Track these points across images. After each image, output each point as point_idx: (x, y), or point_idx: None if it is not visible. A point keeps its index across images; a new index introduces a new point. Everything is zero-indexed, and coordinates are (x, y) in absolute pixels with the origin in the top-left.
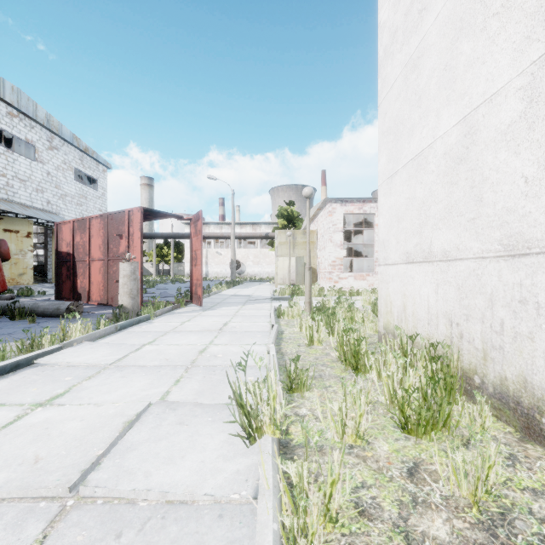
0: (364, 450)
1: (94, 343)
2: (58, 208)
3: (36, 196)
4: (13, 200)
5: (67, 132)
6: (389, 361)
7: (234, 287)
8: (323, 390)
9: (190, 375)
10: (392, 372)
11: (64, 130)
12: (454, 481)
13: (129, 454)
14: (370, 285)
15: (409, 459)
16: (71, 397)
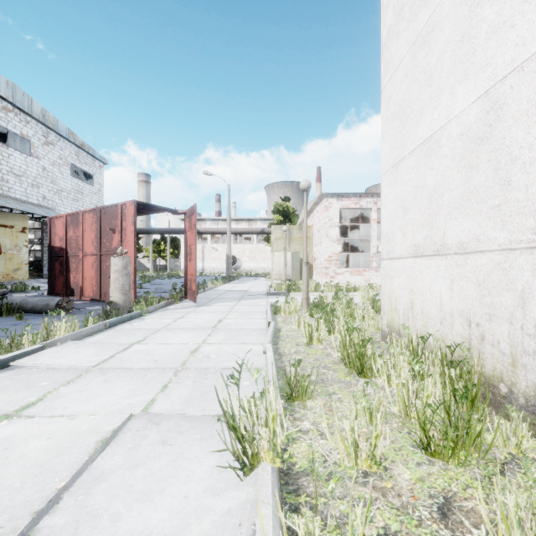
0: (381, 479)
1: (80, 342)
2: (54, 203)
3: (31, 191)
4: (8, 195)
5: (63, 127)
6: (399, 365)
7: (230, 282)
8: (326, 398)
9: (179, 379)
10: (407, 380)
11: (60, 126)
12: (504, 530)
13: (97, 487)
14: (366, 281)
15: (437, 492)
16: (43, 406)
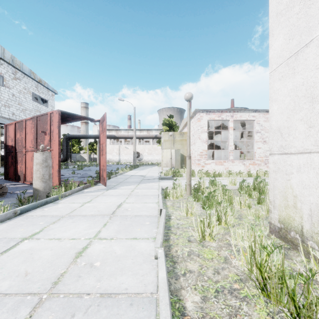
0: None
1: None
2: (20, 118)
3: (4, 109)
4: None
5: (26, 69)
6: None
7: (135, 169)
8: None
9: None
10: None
11: (24, 67)
12: None
13: None
14: (225, 168)
15: None
16: None
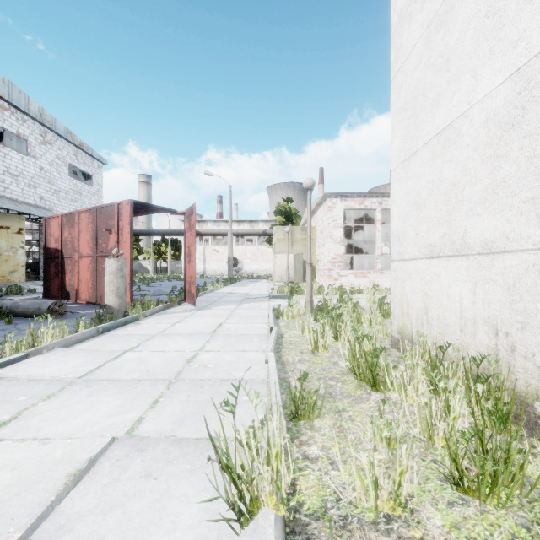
0: (407, 526)
1: (68, 350)
2: (51, 204)
3: (28, 191)
4: (4, 195)
5: (61, 127)
6: (417, 378)
7: (231, 284)
8: (336, 416)
9: (172, 393)
10: (430, 398)
11: (57, 125)
12: None
13: None
14: (371, 283)
15: None
16: (15, 427)
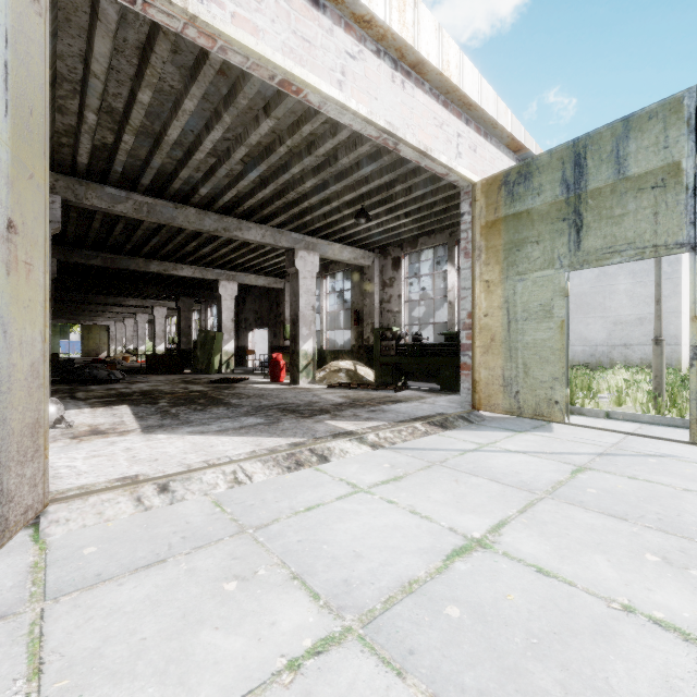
0: None
1: None
2: None
3: None
4: None
5: None
6: None
7: None
8: None
9: None
10: None
11: None
12: None
13: None
14: None
15: None
16: None
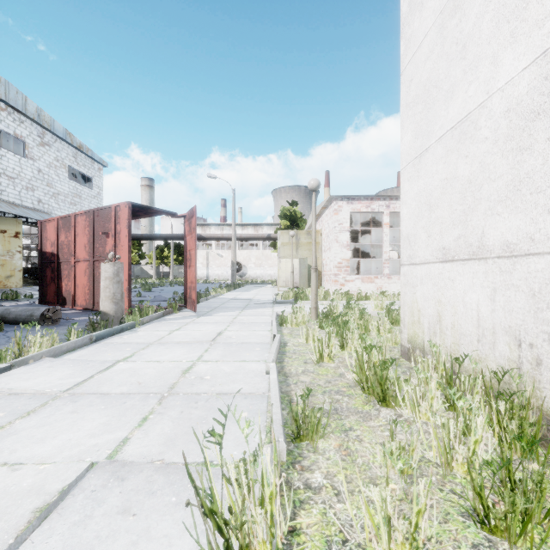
0: None
1: (56, 360)
2: (50, 207)
3: (26, 194)
4: (0, 198)
5: (60, 128)
6: (431, 393)
7: (235, 290)
8: (342, 436)
9: (163, 408)
10: (448, 419)
11: (56, 126)
12: None
13: None
14: (378, 288)
15: None
16: None
